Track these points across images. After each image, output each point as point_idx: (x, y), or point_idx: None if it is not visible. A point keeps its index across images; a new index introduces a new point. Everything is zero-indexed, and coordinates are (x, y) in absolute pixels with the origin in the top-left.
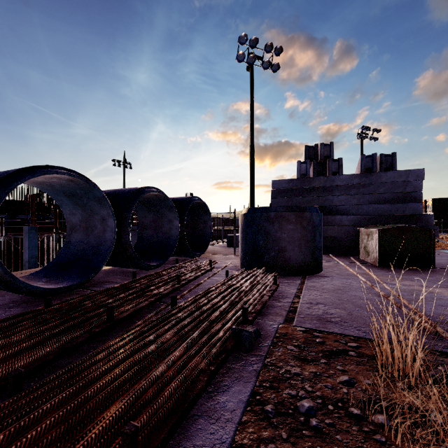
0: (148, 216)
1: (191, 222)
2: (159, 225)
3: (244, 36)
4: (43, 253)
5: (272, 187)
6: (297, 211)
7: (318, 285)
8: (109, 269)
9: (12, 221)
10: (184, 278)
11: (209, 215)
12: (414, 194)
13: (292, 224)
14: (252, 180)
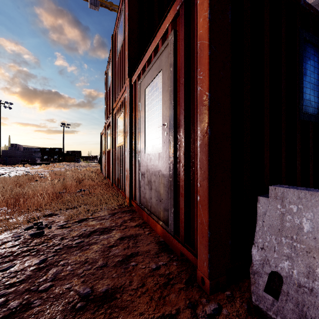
0: None
1: None
2: None
3: None
4: None
5: (2, 151)
6: (1, 158)
7: None
8: None
9: None
10: None
11: None
12: (33, 154)
13: (0, 159)
14: None
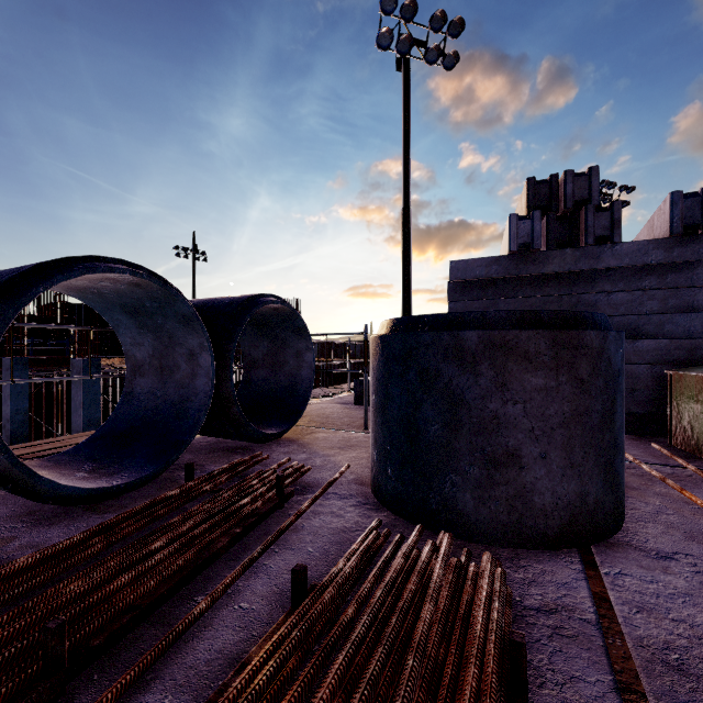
0: (144, 342)
1: (269, 355)
2: (168, 365)
3: None
4: (51, 402)
5: (451, 277)
6: (558, 328)
7: (686, 642)
8: (0, 491)
9: (0, 349)
10: (118, 606)
11: (307, 338)
12: None
13: (543, 371)
14: (406, 272)
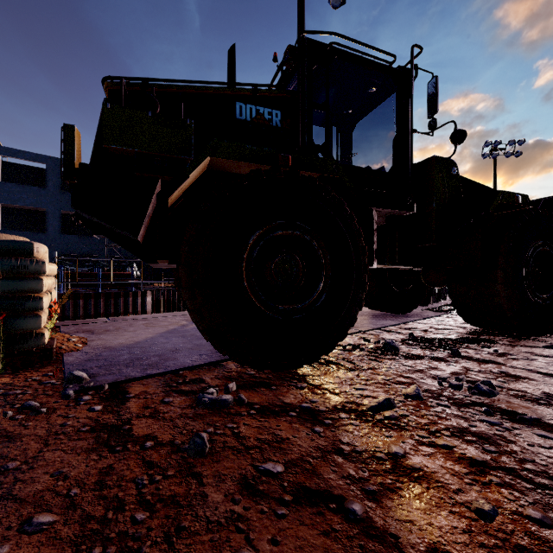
0: None
1: None
2: None
3: (489, 141)
4: None
5: None
6: None
7: None
8: None
9: None
10: None
11: None
12: None
13: None
14: None
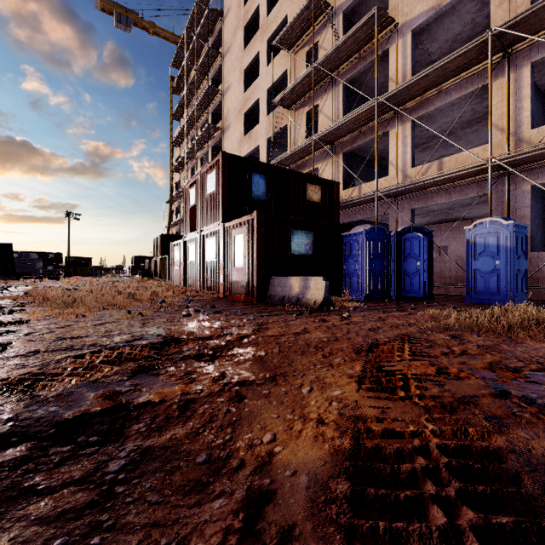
0: None
1: None
2: None
3: None
4: None
5: None
6: None
7: None
8: None
9: None
10: None
11: None
12: (35, 264)
13: None
14: None
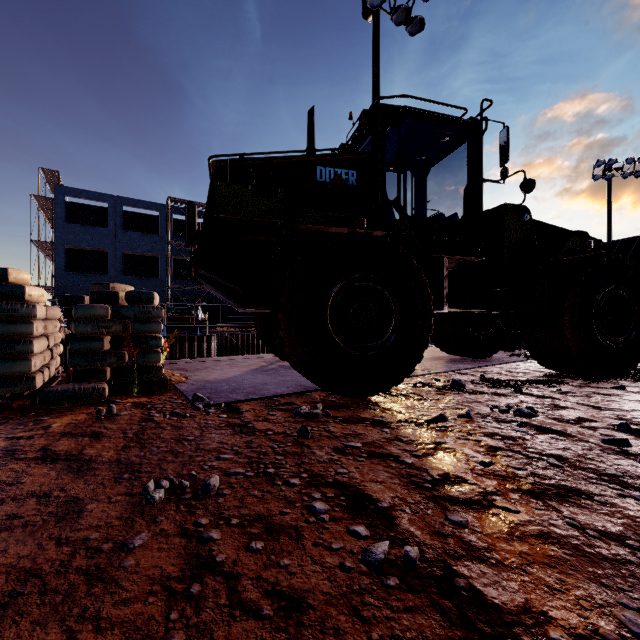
0: None
1: None
2: None
3: (601, 160)
4: None
5: None
6: None
7: None
8: None
9: None
10: None
11: None
12: None
13: None
14: None
